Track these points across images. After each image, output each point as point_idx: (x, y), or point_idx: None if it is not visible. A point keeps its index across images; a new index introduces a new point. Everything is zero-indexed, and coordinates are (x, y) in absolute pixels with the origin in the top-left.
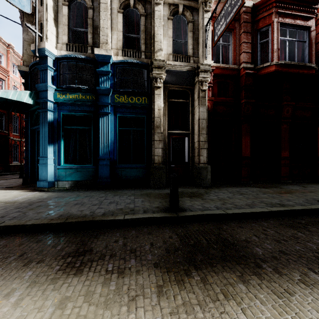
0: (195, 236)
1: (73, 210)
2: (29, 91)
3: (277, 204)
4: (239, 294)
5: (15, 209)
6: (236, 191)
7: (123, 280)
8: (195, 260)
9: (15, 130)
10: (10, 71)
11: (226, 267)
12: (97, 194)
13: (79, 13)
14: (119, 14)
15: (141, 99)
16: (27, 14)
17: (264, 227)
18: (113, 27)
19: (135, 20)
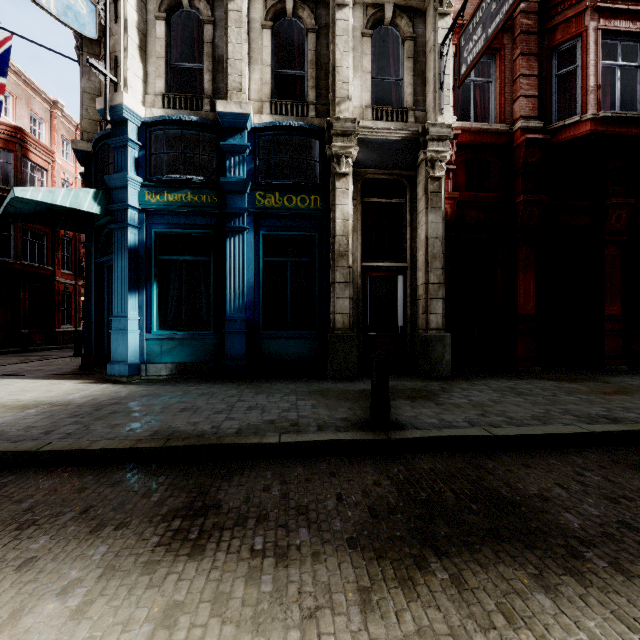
0: (429, 482)
1: (178, 422)
2: (93, 190)
3: (601, 418)
4: (539, 617)
5: (69, 417)
6: (506, 388)
7: (287, 573)
8: (434, 535)
9: (65, 265)
10: (57, 152)
11: (502, 555)
12: (223, 390)
13: (186, 33)
14: (264, 31)
15: (309, 199)
16: (88, 40)
17: (578, 466)
18: (252, 57)
19: (296, 41)
